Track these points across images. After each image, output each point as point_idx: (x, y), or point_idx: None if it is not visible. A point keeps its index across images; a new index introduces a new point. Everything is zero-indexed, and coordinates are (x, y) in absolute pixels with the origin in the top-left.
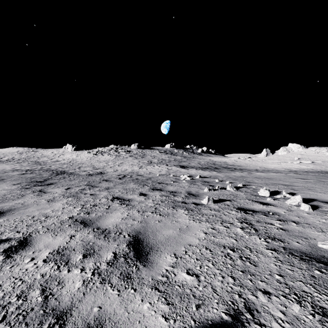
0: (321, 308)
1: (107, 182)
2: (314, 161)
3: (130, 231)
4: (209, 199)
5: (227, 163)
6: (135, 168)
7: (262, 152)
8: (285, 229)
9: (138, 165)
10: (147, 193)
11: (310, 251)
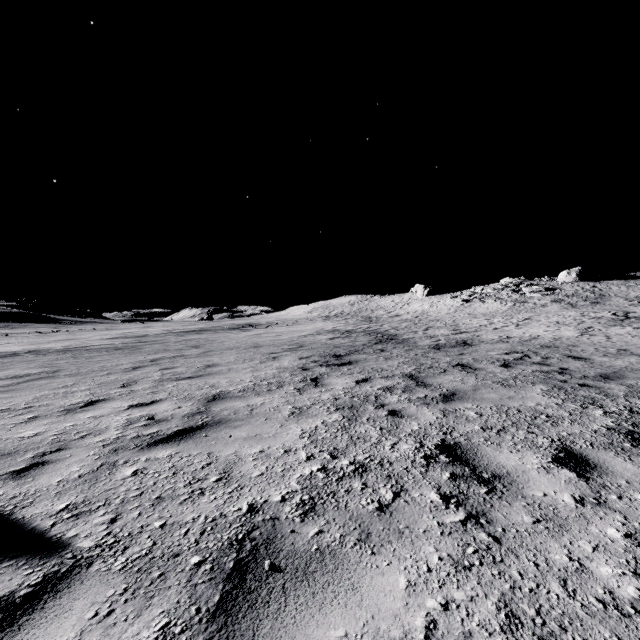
0: None
1: (464, 372)
2: None
3: None
4: None
5: None
6: (566, 333)
7: None
8: None
9: (578, 324)
10: (598, 461)
11: None
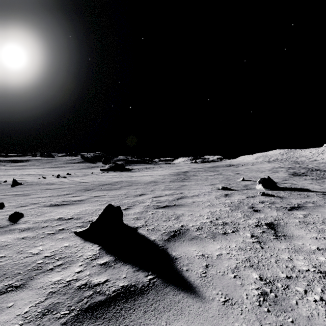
0: None
1: None
2: None
3: None
4: None
5: None
6: None
7: None
8: None
9: None
10: None
11: None
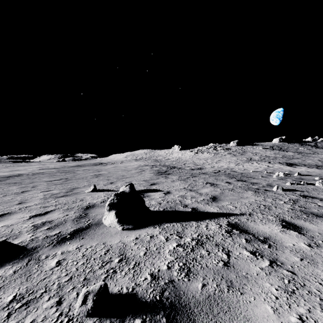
0: (283, 219)
1: (204, 174)
2: None
3: (212, 195)
4: (278, 187)
5: None
6: (231, 165)
7: None
8: (322, 206)
9: (235, 162)
10: (232, 182)
11: (318, 213)
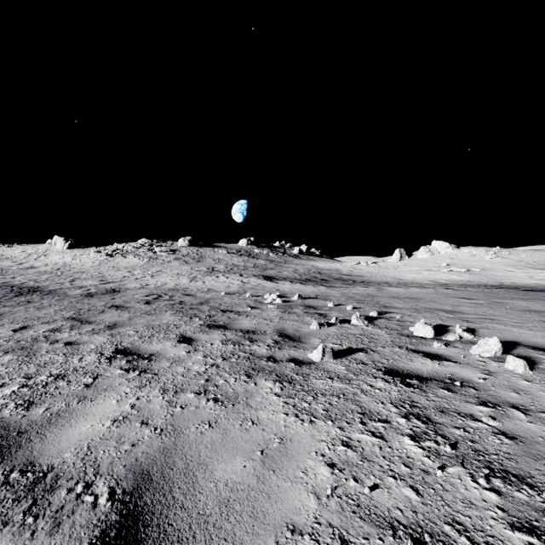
0: None
1: (119, 310)
2: (470, 268)
3: (120, 476)
4: (326, 351)
5: (340, 271)
6: (183, 281)
7: (393, 255)
8: (513, 436)
9: (189, 275)
10: (196, 337)
11: None
